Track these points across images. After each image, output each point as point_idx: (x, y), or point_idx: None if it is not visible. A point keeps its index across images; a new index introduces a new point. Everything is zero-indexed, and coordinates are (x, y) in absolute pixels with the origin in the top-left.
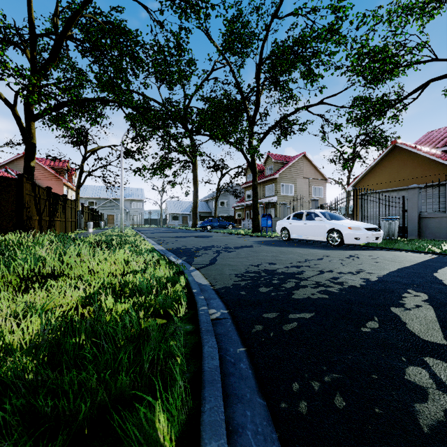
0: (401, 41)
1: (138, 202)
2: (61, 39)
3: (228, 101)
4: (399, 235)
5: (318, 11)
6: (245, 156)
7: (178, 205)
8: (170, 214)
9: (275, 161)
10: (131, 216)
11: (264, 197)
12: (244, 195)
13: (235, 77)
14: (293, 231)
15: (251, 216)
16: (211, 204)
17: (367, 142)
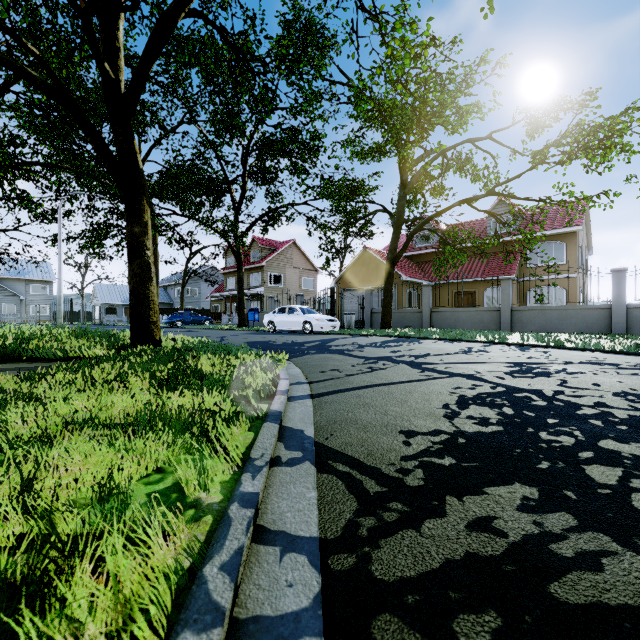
0: (352, 186)
1: (43, 284)
2: (3, 90)
3: (209, 179)
4: (360, 327)
5: (299, 131)
6: (232, 247)
7: (116, 291)
8: (102, 304)
9: (262, 247)
10: (28, 306)
11: (249, 287)
12: (222, 283)
13: (220, 161)
14: (278, 323)
15: (232, 309)
16: (172, 292)
17: (356, 235)
